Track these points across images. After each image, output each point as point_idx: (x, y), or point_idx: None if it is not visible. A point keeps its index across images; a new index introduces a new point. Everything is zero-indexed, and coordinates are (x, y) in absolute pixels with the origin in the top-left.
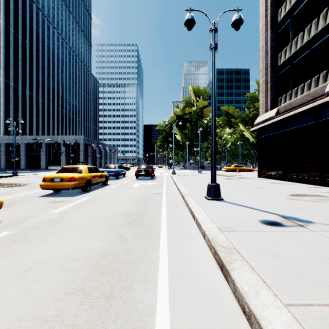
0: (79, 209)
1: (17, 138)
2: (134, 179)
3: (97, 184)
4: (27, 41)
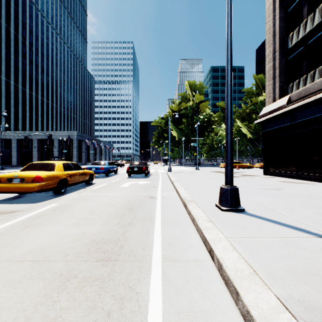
0: (25, 229)
1: (8, 133)
2: (126, 177)
3: (77, 184)
4: (20, 35)
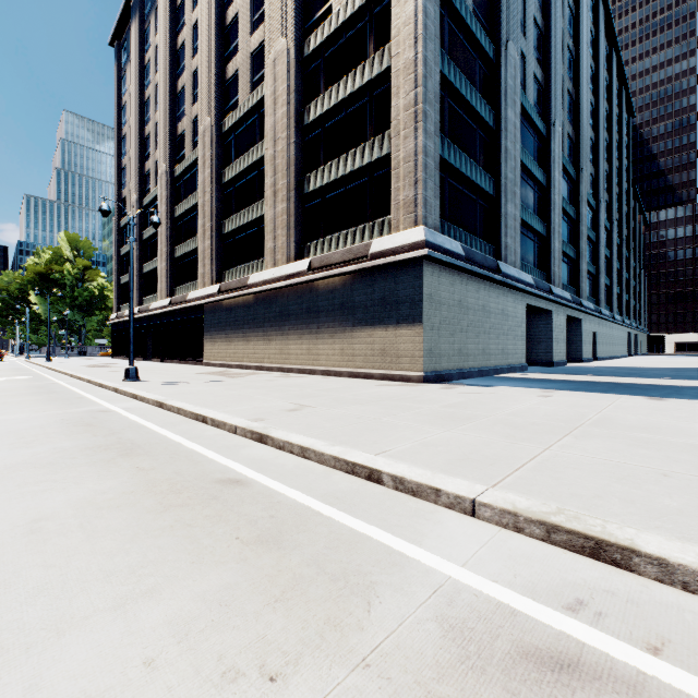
0: None
1: None
2: None
3: None
4: None
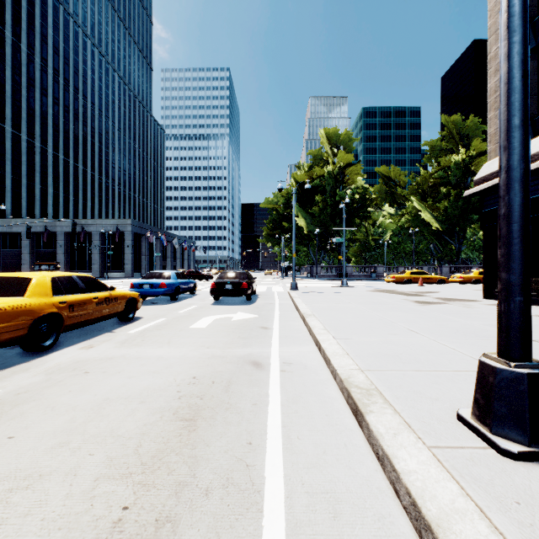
0: None
1: (16, 222)
2: (210, 302)
3: (94, 322)
4: (37, 56)
